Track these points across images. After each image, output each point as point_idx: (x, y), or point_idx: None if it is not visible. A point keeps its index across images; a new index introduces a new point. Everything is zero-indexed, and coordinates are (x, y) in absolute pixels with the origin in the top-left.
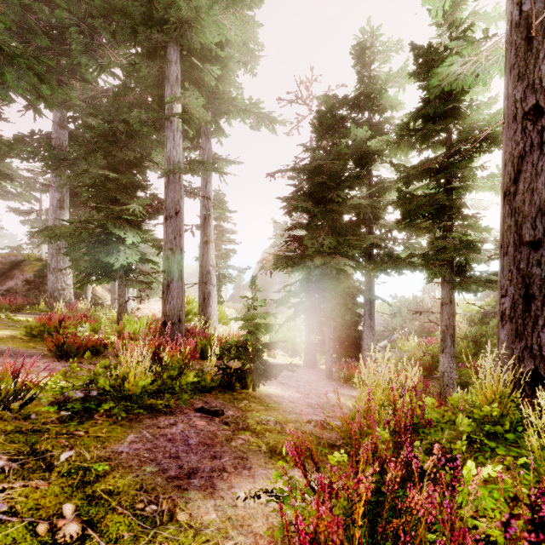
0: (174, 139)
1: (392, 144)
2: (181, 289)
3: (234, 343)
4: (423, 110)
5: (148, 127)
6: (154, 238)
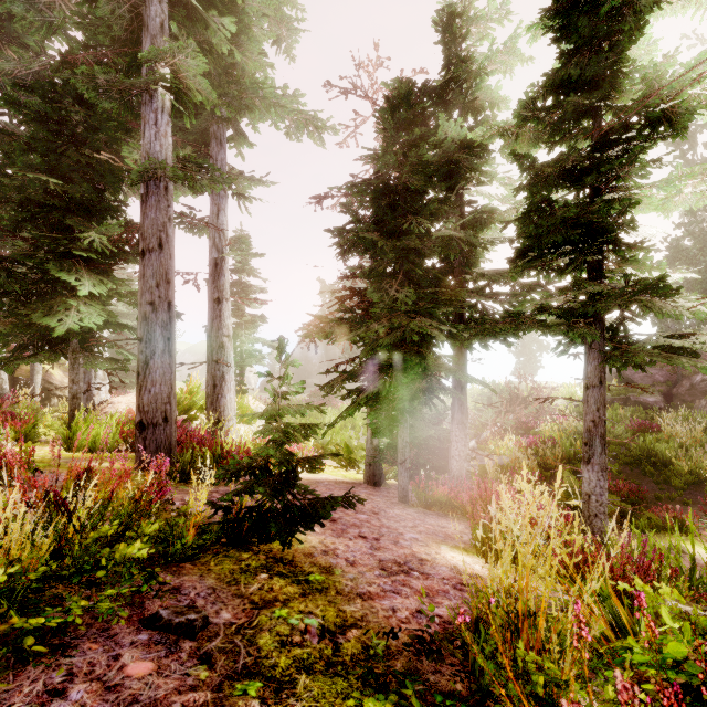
0: (158, 124)
1: (509, 134)
2: (169, 369)
3: (246, 460)
4: (564, 70)
5: (112, 101)
6: (132, 292)
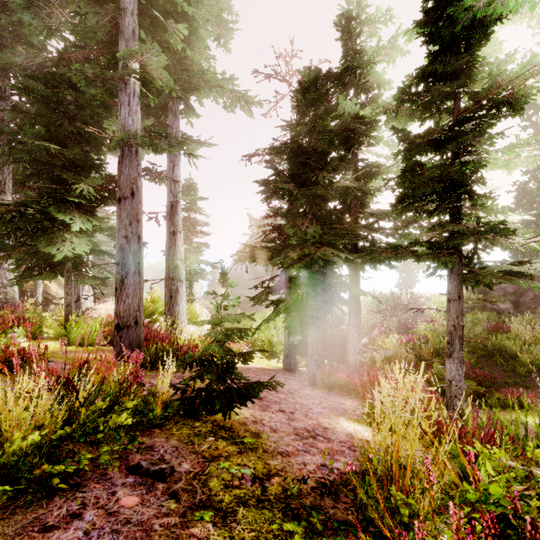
0: (130, 104)
1: (390, 112)
2: (139, 286)
3: (198, 355)
4: (431, 66)
5: (97, 88)
6: (110, 227)
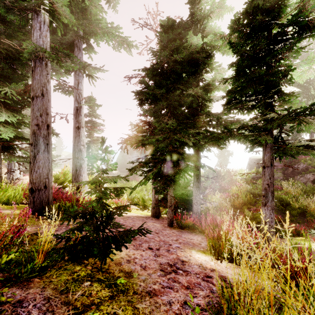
0: (41, 29)
1: (225, 38)
2: (47, 160)
3: (81, 209)
4: (255, 1)
5: (15, 15)
6: None
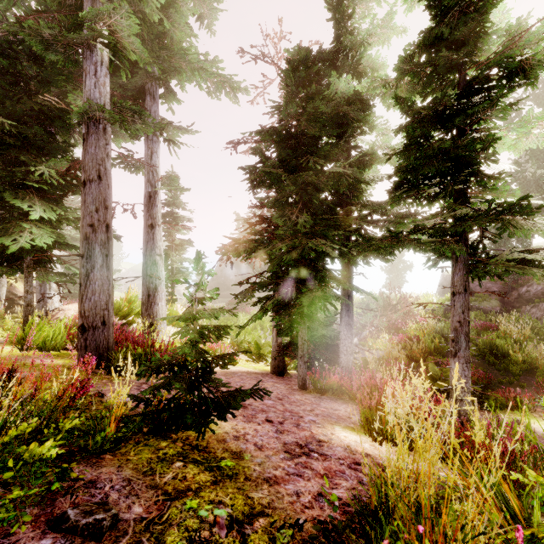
0: (97, 75)
1: (390, 85)
2: (107, 281)
3: (167, 358)
4: (437, 29)
5: (57, 54)
6: (79, 218)
